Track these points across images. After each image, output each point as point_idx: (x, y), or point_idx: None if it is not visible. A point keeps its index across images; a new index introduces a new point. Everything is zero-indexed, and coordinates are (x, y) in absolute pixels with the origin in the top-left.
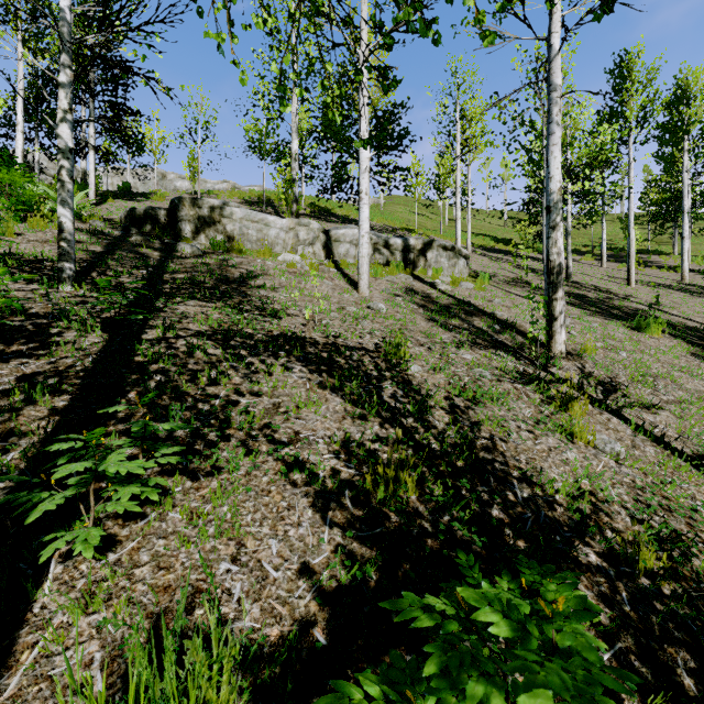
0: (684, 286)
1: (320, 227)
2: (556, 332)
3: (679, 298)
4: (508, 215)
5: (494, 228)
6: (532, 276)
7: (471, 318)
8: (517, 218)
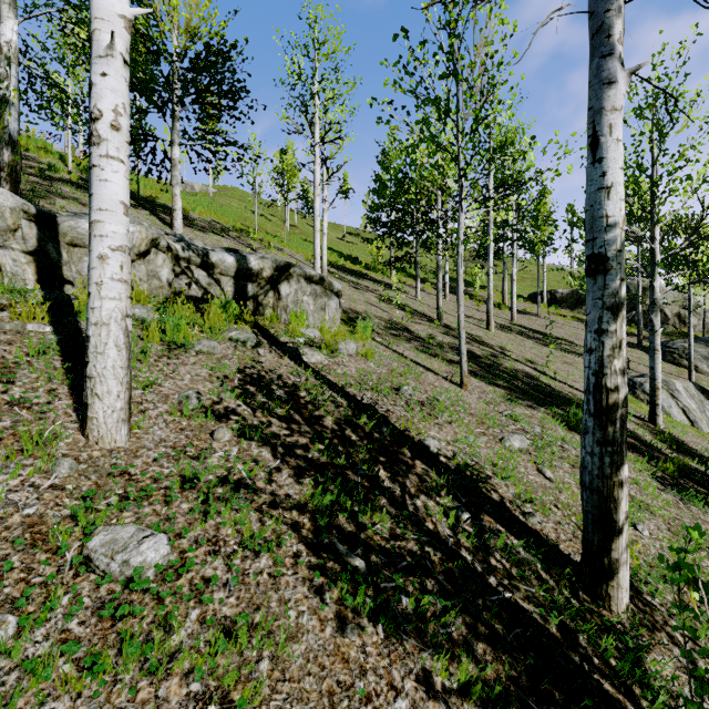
0: (520, 328)
1: (23, 204)
2: (620, 563)
3: (534, 349)
4: (347, 229)
5: (336, 241)
6: (405, 316)
7: (402, 483)
8: (355, 234)
